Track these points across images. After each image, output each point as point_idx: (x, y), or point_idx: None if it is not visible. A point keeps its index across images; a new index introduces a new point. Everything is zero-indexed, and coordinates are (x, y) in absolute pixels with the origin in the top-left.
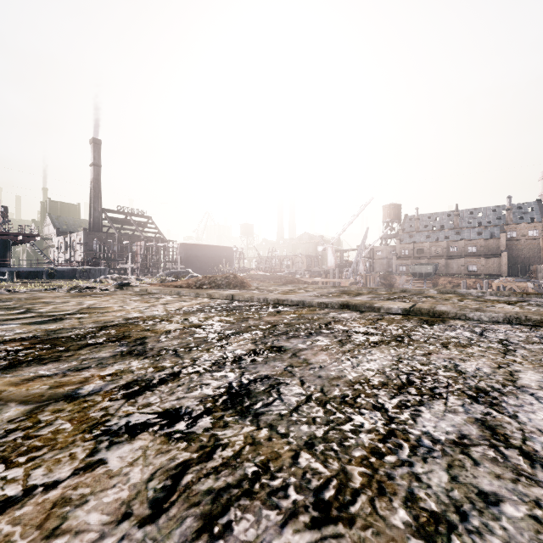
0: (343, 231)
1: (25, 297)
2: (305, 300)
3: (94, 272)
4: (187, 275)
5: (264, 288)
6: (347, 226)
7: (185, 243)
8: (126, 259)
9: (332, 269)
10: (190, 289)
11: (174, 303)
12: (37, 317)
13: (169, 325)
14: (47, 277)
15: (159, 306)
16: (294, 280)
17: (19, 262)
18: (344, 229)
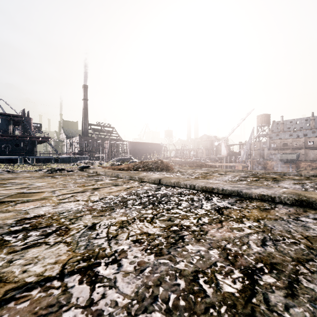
0: (232, 131)
1: (6, 177)
2: (240, 190)
3: (81, 159)
4: (129, 160)
5: (183, 170)
6: (235, 128)
7: (132, 142)
8: (99, 151)
9: (225, 157)
10: (127, 172)
11: (105, 187)
12: None
13: (47, 252)
14: (54, 161)
15: (87, 193)
16: (203, 164)
17: (39, 153)
18: (233, 130)
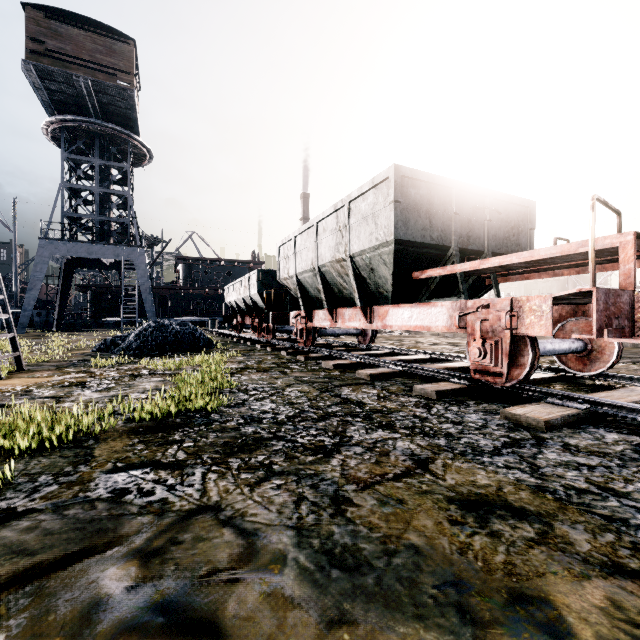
0: None
1: None
2: None
3: None
4: None
5: None
6: None
7: None
8: None
9: None
10: None
11: None
12: (441, 344)
13: None
14: None
15: None
16: None
17: None
18: None
